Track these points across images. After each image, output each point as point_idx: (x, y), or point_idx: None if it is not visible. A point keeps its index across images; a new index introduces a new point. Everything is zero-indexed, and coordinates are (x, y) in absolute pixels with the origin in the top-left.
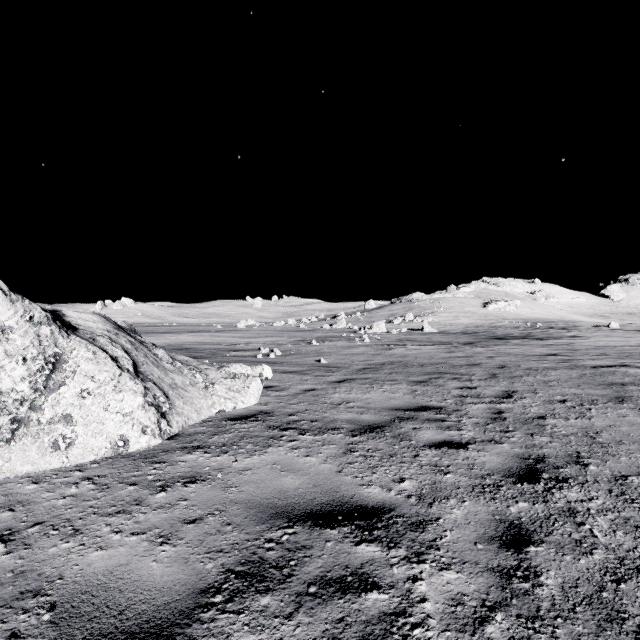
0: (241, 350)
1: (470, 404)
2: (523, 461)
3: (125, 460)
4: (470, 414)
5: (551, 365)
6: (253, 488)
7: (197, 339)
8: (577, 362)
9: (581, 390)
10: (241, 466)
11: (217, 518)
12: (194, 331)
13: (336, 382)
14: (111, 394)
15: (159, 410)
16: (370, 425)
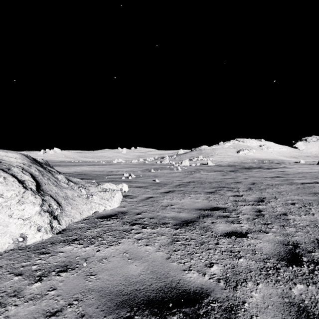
0: (113, 175)
1: (241, 206)
2: (286, 247)
3: (21, 252)
4: (243, 212)
5: (279, 182)
6: (107, 275)
7: (91, 169)
8: (292, 181)
9: (301, 197)
10: (101, 255)
11: (74, 309)
12: (90, 165)
13: (164, 192)
14: (15, 205)
15: (52, 214)
16: (185, 220)
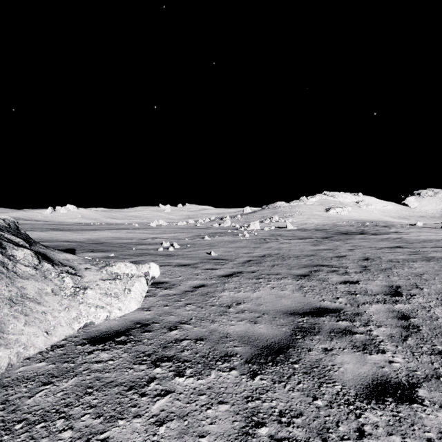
0: (147, 244)
1: (365, 304)
2: None
3: None
4: (375, 320)
5: (406, 257)
6: None
7: (115, 235)
8: (425, 254)
9: None
10: None
11: None
12: (116, 229)
13: (225, 276)
14: None
15: None
16: (269, 346)
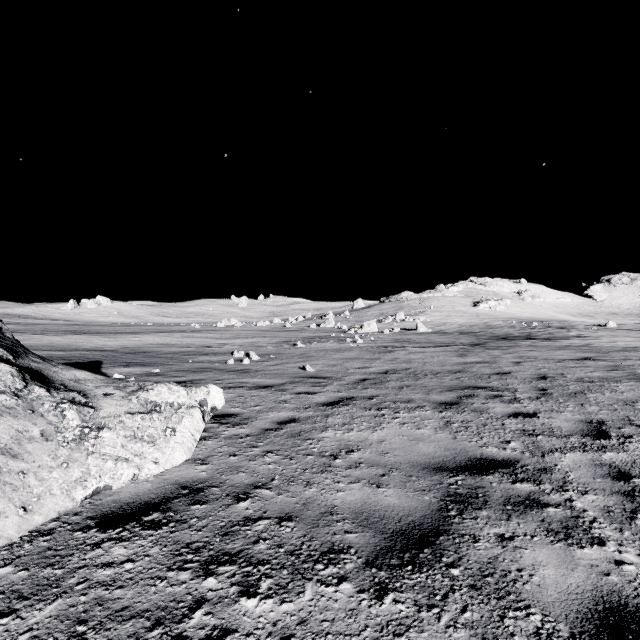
0: (210, 354)
1: (555, 453)
2: None
3: None
4: (575, 481)
5: (603, 374)
6: None
7: (164, 340)
8: (631, 369)
9: None
10: None
11: None
12: (166, 331)
13: (327, 405)
14: None
15: None
16: (405, 531)
